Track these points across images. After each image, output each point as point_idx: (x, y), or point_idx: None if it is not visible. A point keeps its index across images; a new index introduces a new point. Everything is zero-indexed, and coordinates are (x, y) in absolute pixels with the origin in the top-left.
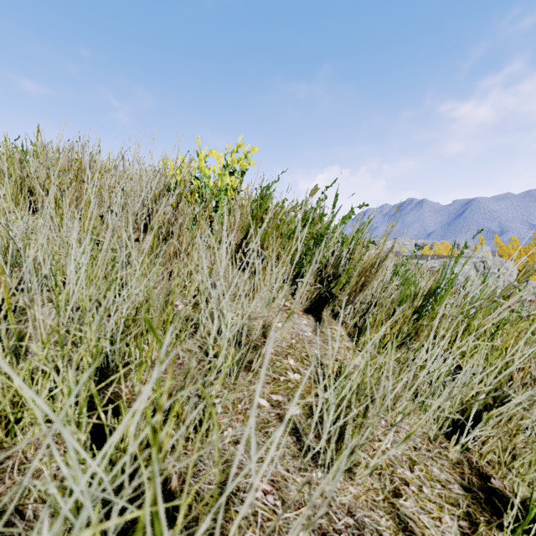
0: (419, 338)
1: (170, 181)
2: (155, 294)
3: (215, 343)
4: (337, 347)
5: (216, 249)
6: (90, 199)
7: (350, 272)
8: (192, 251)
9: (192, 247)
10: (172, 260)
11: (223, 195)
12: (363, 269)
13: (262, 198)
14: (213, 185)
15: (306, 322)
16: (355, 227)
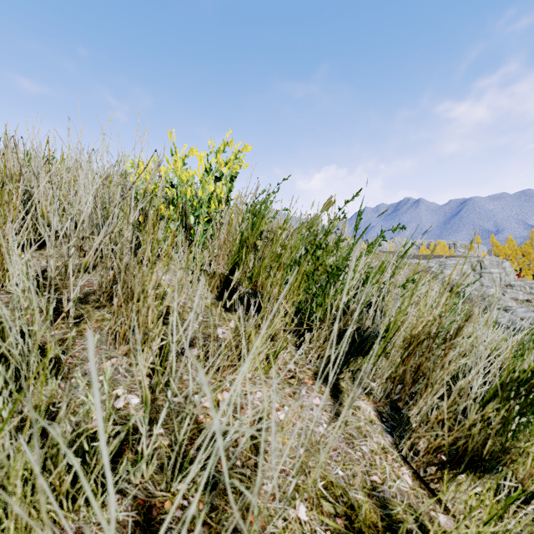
0: (528, 483)
1: (138, 189)
2: (20, 454)
3: (168, 490)
4: (369, 453)
5: (83, 477)
6: (2, 221)
7: (389, 337)
8: (142, 308)
9: (142, 302)
10: (115, 316)
11: (205, 208)
12: (413, 337)
13: (255, 215)
14: (195, 194)
15: (319, 400)
16: (390, 262)
